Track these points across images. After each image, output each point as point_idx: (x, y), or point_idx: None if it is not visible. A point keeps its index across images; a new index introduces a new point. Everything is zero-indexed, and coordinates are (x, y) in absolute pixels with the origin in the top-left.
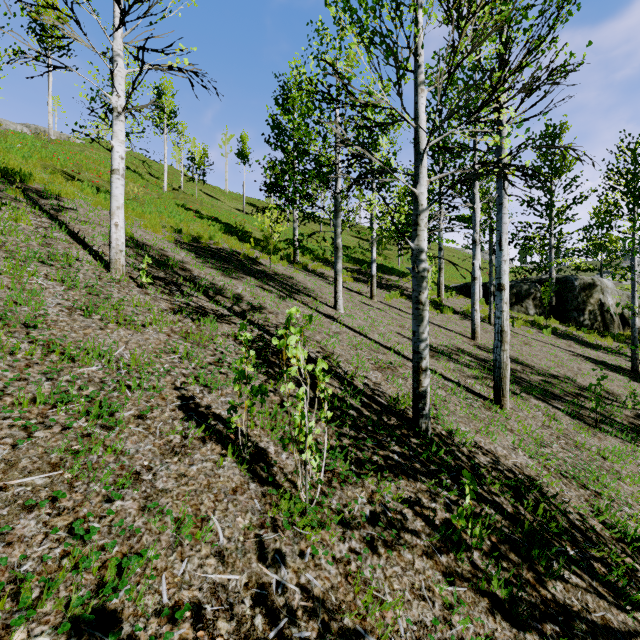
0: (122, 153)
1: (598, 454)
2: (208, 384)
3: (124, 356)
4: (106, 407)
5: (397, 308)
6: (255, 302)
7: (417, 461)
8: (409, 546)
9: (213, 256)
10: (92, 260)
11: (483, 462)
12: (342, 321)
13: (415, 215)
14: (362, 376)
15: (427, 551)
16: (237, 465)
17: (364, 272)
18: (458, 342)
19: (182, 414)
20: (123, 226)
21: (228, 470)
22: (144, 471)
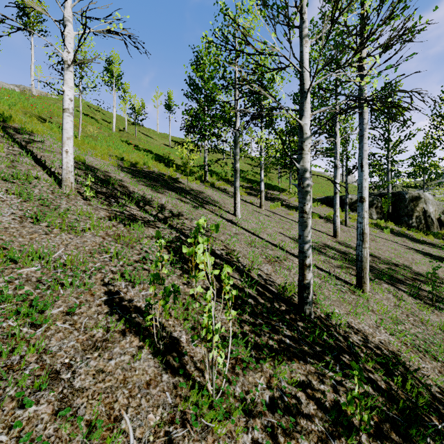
0: (71, 96)
1: (439, 328)
2: (132, 280)
3: (62, 257)
4: (35, 307)
5: (279, 214)
6: (175, 211)
7: (305, 343)
8: (305, 433)
9: (145, 177)
10: (49, 179)
11: (356, 341)
12: (240, 224)
13: (300, 142)
14: (256, 268)
15: (321, 437)
16: (152, 356)
17: (254, 188)
18: (324, 239)
19: (107, 308)
20: (72, 152)
21: (144, 362)
22: (64, 369)
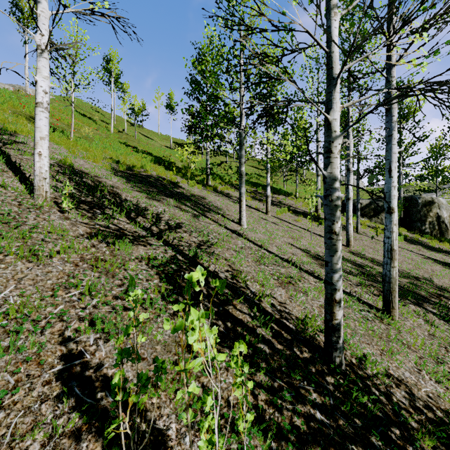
0: (46, 88)
1: None
2: (105, 330)
3: (8, 300)
4: None
5: (286, 221)
6: (172, 222)
7: (340, 415)
8: None
9: (141, 181)
10: (19, 186)
11: (401, 399)
12: (246, 236)
13: (328, 142)
14: (268, 295)
15: None
16: None
17: (259, 192)
18: None
19: (59, 387)
20: (47, 155)
21: None
22: None
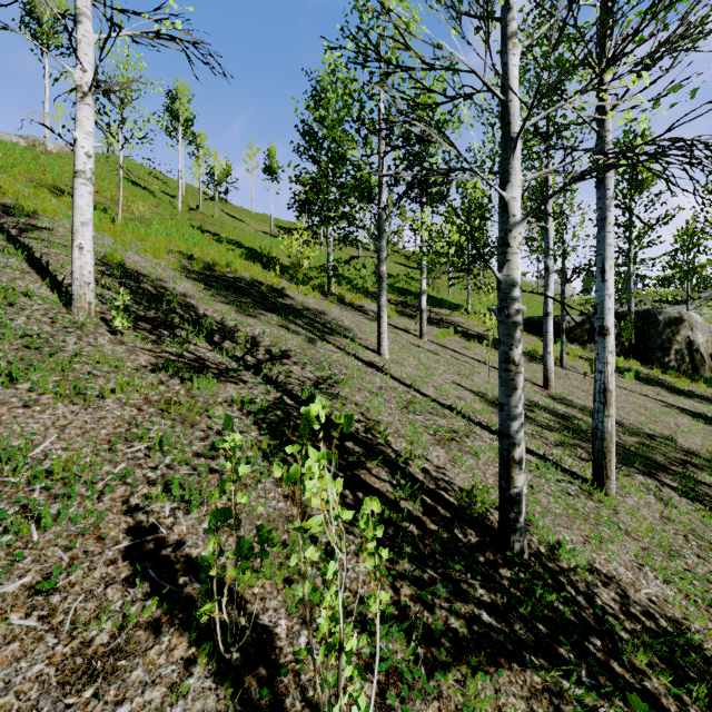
0: (89, 149)
1: None
2: (185, 498)
3: (50, 454)
4: None
5: (452, 349)
6: (275, 348)
7: (517, 618)
8: None
9: (228, 287)
10: (50, 296)
11: (608, 602)
12: (388, 370)
13: (503, 231)
14: (419, 457)
15: None
16: (213, 683)
17: (410, 305)
18: (529, 392)
19: (127, 568)
20: (91, 249)
21: (194, 702)
22: None
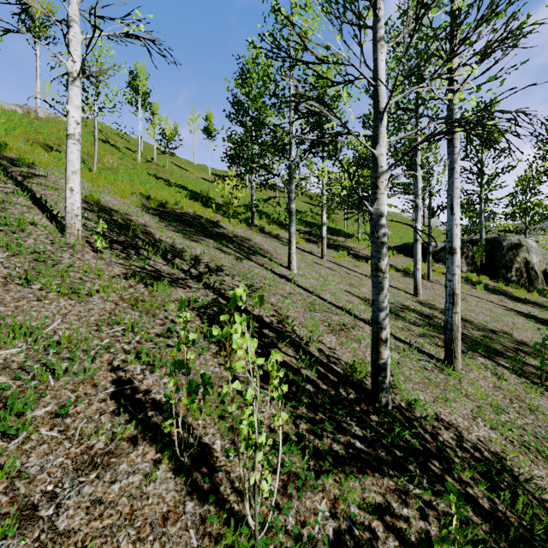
0: (78, 118)
1: None
2: (151, 362)
3: (57, 332)
4: (9, 409)
5: (345, 267)
6: (212, 264)
7: (380, 446)
8: None
9: (177, 220)
10: (49, 224)
11: (447, 440)
12: (296, 281)
13: (374, 177)
14: (317, 341)
15: None
16: (173, 475)
17: (314, 234)
18: (402, 299)
19: (114, 405)
20: (79, 191)
21: (160, 484)
22: (44, 502)
